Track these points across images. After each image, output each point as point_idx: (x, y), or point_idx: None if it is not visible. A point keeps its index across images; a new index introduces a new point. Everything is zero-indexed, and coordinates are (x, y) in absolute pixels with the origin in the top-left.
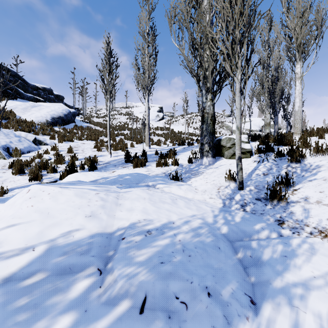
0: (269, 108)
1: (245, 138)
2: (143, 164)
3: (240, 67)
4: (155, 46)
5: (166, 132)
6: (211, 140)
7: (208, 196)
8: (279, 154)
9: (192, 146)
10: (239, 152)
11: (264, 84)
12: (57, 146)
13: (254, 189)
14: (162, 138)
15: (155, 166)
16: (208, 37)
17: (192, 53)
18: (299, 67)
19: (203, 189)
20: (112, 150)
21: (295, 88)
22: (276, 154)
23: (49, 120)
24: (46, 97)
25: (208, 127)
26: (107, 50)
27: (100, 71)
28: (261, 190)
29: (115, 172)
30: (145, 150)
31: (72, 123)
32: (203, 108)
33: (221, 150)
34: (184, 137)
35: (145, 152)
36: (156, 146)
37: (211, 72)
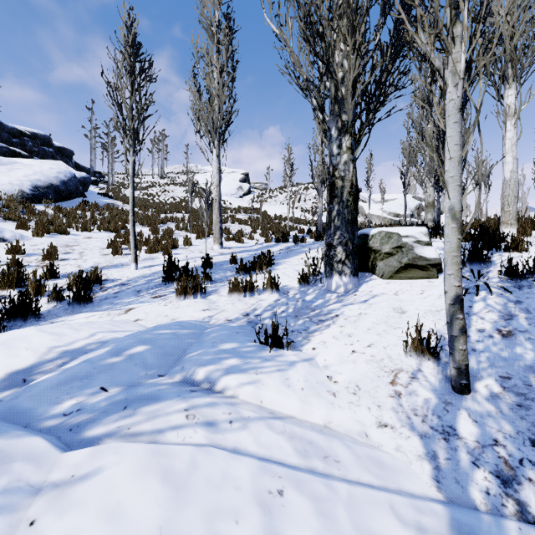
0: (433, 177)
1: (424, 233)
2: (200, 290)
3: (468, 32)
4: (231, 50)
5: (255, 217)
6: (350, 238)
7: (373, 415)
8: (512, 274)
9: (302, 244)
10: (458, 283)
11: (425, 136)
12: (21, 246)
13: (504, 394)
14: (246, 227)
15: (226, 294)
16: (349, 0)
17: (311, 42)
18: (511, 94)
19: (349, 382)
20: (144, 253)
21: (505, 135)
22: (505, 274)
23: (27, 191)
24: (37, 151)
25: (344, 210)
26: (128, 44)
27: (111, 86)
28: (530, 401)
29: (130, 312)
30: (213, 252)
31: (79, 198)
32: (332, 168)
33: (369, 259)
34: (286, 226)
35: (210, 259)
36: (234, 243)
37: (353, 86)
